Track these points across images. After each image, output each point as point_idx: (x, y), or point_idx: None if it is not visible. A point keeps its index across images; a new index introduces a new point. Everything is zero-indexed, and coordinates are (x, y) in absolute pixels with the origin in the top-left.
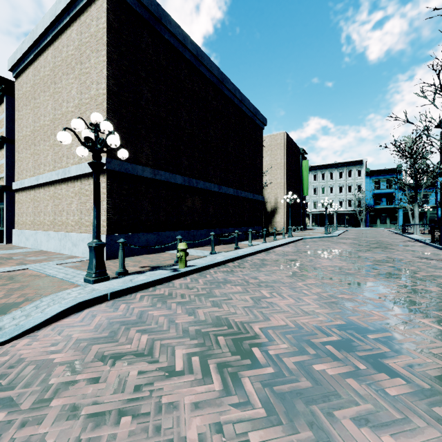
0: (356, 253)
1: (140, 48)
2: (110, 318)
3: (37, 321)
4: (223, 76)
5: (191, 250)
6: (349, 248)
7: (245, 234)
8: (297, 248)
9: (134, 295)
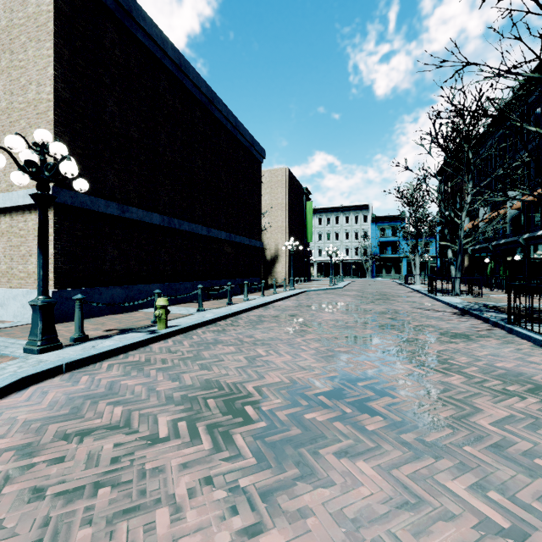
0: (358, 306)
1: (102, 46)
2: (68, 393)
3: None
4: (213, 94)
5: (173, 307)
6: (353, 301)
7: (240, 287)
8: (299, 302)
9: (99, 364)
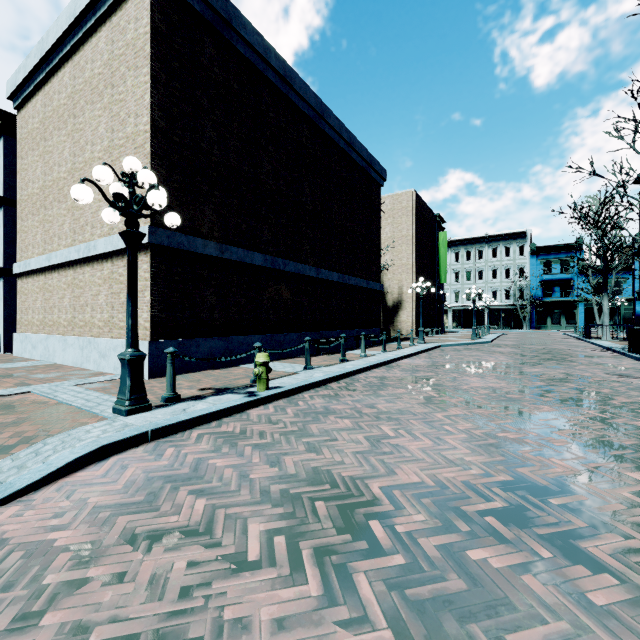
0: (519, 368)
1: (200, 64)
2: (149, 470)
3: (35, 476)
4: (323, 107)
5: (276, 363)
6: (509, 361)
7: (355, 339)
8: (432, 360)
9: (188, 433)
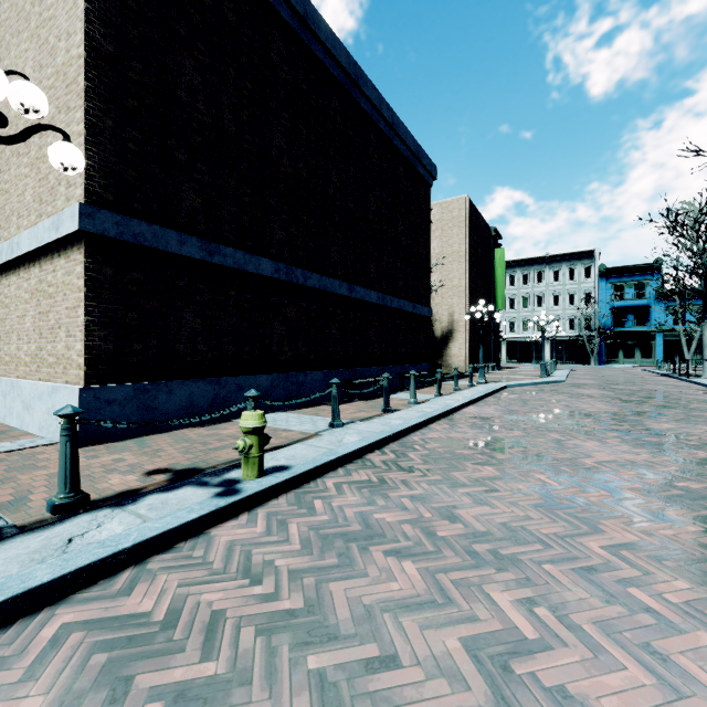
0: (640, 423)
1: None
2: None
3: None
4: (358, 71)
5: (291, 415)
6: (614, 410)
7: (400, 379)
8: (507, 408)
9: (38, 622)
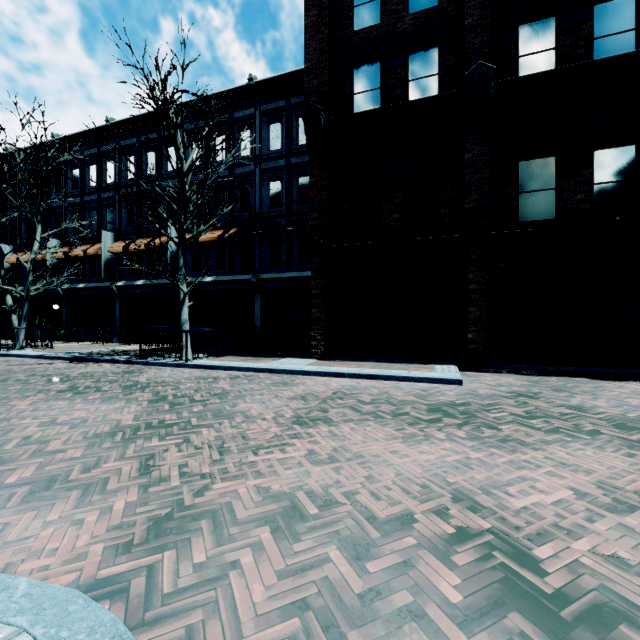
0: None
1: None
2: None
3: None
4: None
5: None
6: None
7: None
8: None
9: None
